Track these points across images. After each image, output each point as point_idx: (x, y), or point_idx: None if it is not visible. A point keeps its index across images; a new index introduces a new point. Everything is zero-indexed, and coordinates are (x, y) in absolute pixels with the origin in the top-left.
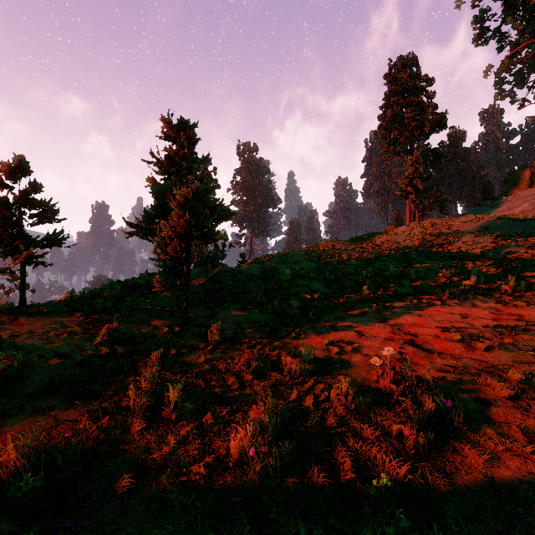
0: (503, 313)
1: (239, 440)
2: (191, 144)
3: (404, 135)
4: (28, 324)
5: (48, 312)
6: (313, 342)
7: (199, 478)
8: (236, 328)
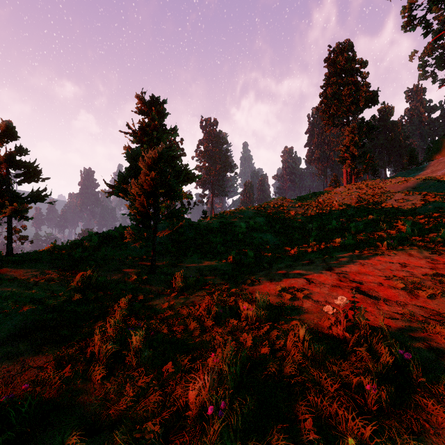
0: (439, 263)
1: (197, 393)
2: (161, 117)
3: (341, 109)
4: (11, 272)
5: (31, 260)
6: (266, 288)
7: (155, 436)
8: (197, 275)
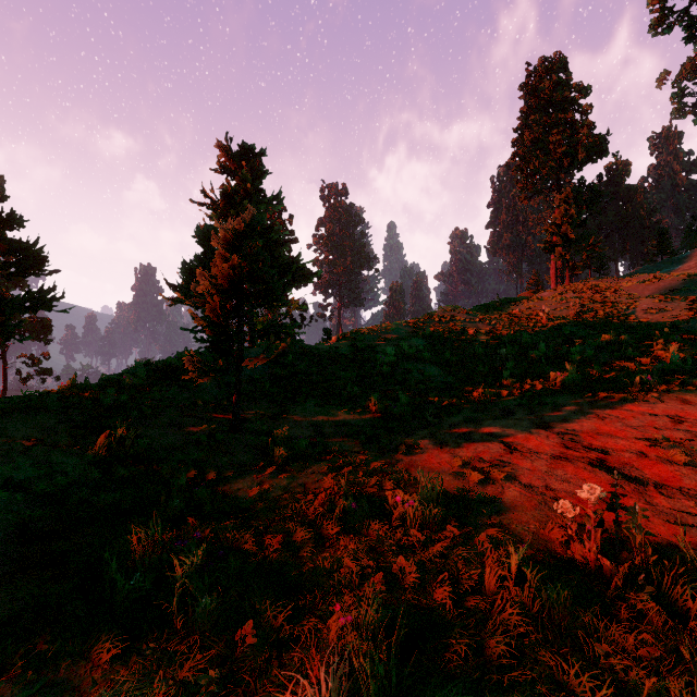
0: None
1: None
2: (257, 178)
3: (548, 165)
4: None
5: (28, 409)
6: (434, 460)
7: None
8: (313, 435)
